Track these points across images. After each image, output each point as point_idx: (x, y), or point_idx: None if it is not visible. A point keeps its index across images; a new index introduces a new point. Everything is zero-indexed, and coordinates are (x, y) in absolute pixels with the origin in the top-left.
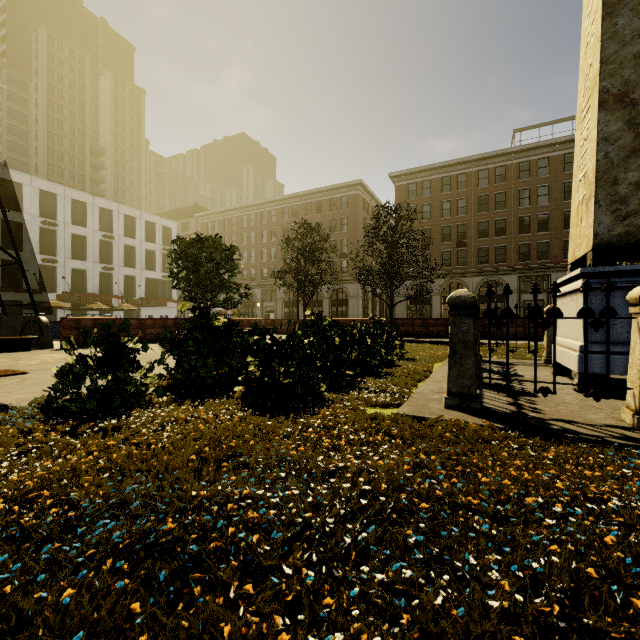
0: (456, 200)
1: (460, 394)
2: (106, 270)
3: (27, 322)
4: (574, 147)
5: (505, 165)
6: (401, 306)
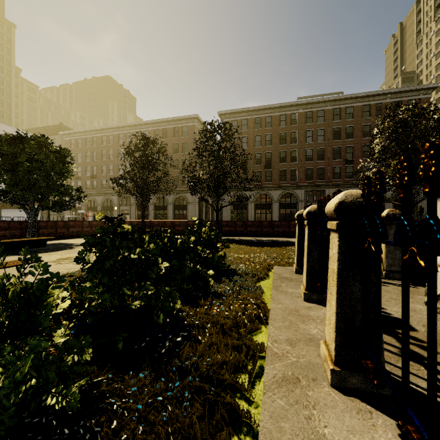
0: (265, 135)
1: None
2: None
3: None
4: (339, 104)
5: (297, 113)
6: (227, 210)
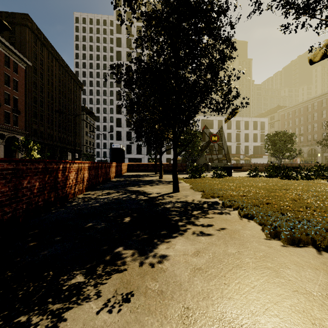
0: None
1: None
2: (238, 144)
3: (225, 164)
4: None
5: None
6: None
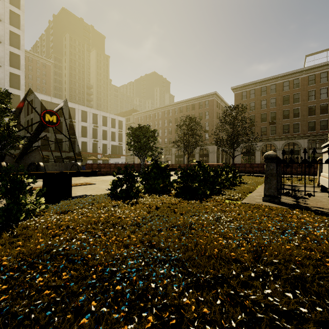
0: (269, 99)
1: (269, 195)
2: (95, 141)
3: (72, 165)
4: None
5: (299, 78)
6: (238, 157)
